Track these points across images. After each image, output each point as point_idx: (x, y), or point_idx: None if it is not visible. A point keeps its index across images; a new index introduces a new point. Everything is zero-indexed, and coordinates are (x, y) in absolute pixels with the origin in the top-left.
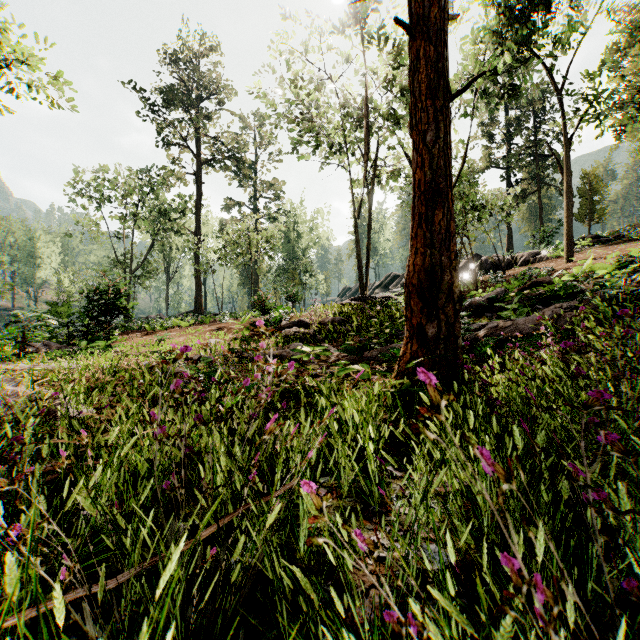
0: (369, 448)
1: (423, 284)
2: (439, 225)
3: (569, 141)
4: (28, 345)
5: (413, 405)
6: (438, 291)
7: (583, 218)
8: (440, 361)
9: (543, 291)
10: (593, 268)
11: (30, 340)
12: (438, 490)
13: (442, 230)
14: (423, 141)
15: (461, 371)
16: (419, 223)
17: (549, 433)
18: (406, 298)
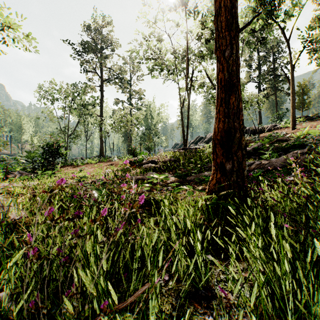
0: (197, 247)
1: (223, 139)
2: (233, 104)
3: (293, 66)
4: (10, 173)
5: (218, 210)
6: (232, 143)
7: (299, 107)
8: (234, 184)
9: (283, 144)
10: (308, 132)
11: (10, 170)
12: (244, 275)
13: (235, 107)
14: (223, 56)
15: (246, 190)
16: (221, 103)
17: (312, 233)
18: (213, 147)
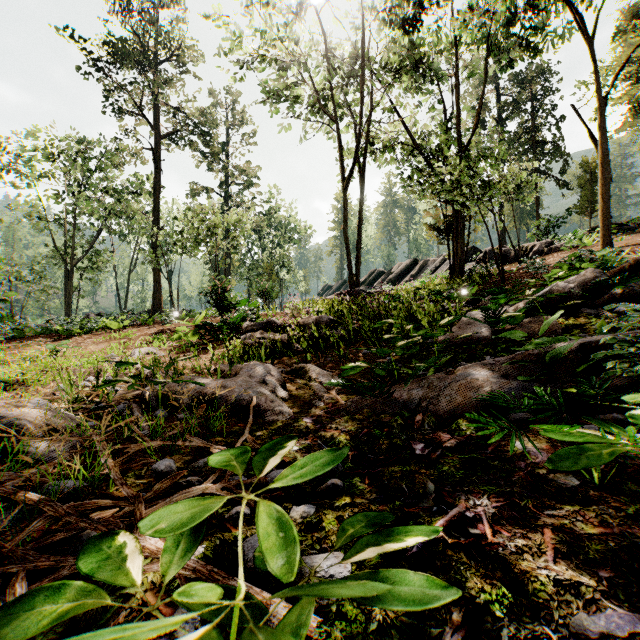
0: None
1: None
2: None
3: (605, 101)
4: None
5: None
6: None
7: (584, 210)
8: None
9: None
10: None
11: None
12: None
13: None
14: None
15: None
16: None
17: None
18: None
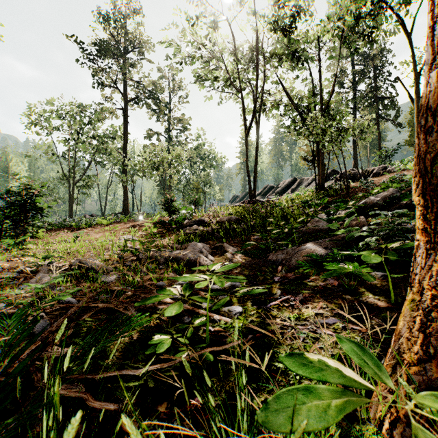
0: None
1: None
2: None
3: (419, 74)
4: None
5: None
6: None
7: (412, 143)
8: None
9: None
10: None
11: None
12: None
13: None
14: None
15: None
16: None
17: None
18: None
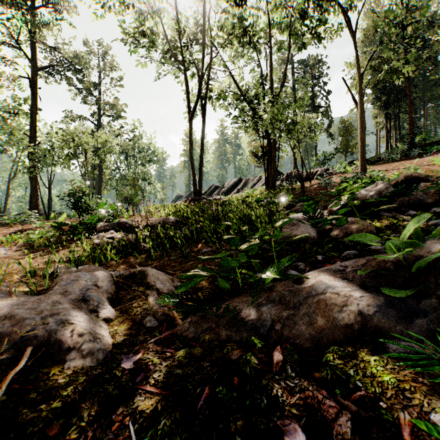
0: None
1: None
2: None
3: (362, 76)
4: None
5: None
6: None
7: (343, 151)
8: None
9: None
10: (420, 171)
11: None
12: None
13: None
14: None
15: None
16: None
17: None
18: None
